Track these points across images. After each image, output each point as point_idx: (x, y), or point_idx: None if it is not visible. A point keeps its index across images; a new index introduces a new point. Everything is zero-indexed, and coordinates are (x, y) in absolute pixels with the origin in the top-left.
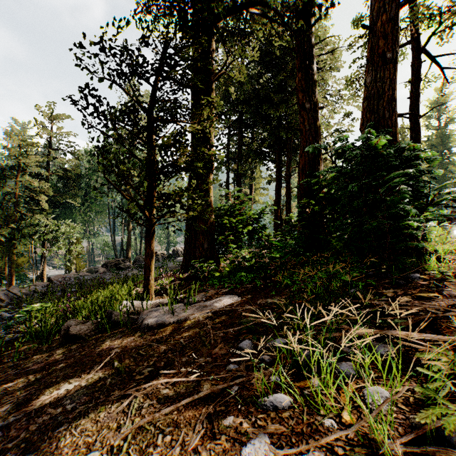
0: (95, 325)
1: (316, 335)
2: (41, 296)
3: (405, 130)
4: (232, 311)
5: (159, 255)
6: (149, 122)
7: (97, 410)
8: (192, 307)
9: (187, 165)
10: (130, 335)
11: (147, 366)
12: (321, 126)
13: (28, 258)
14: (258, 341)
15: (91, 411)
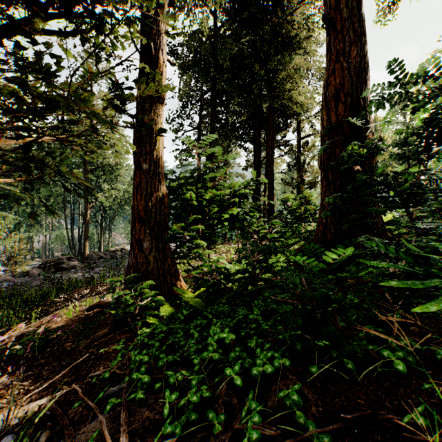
0: None
1: None
2: None
3: (378, 121)
4: None
5: (118, 250)
6: None
7: None
8: None
9: None
10: None
11: None
12: (308, 99)
13: None
14: None
15: None
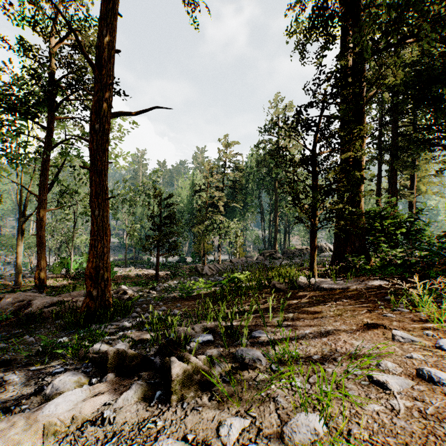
0: (286, 286)
1: (436, 297)
2: (230, 270)
3: None
4: (381, 287)
5: (303, 249)
6: (313, 158)
7: (316, 306)
8: (350, 283)
9: (344, 189)
10: (313, 292)
11: (331, 300)
12: None
13: (212, 245)
14: (397, 298)
15: (313, 306)
